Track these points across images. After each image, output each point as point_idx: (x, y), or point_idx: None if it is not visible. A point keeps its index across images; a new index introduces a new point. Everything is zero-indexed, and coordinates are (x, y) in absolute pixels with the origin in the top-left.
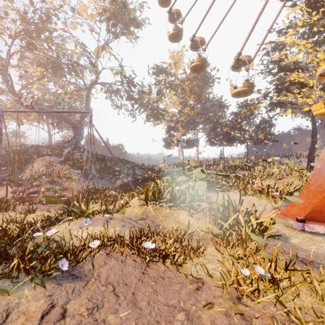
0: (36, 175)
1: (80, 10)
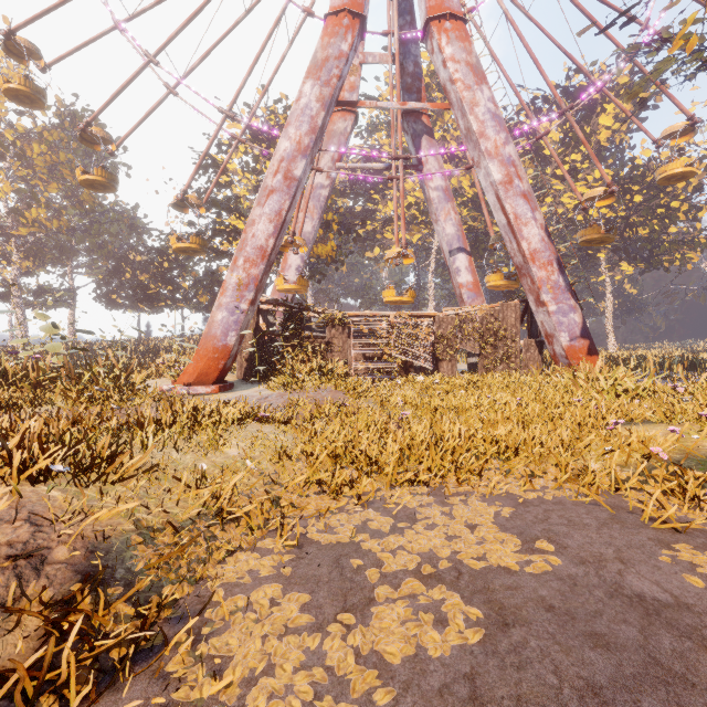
0: None
1: None
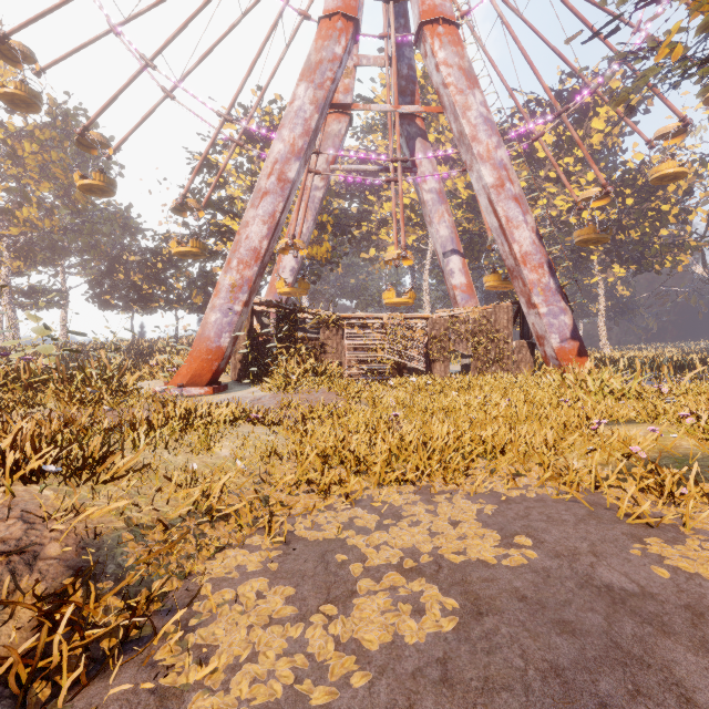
0: None
1: None
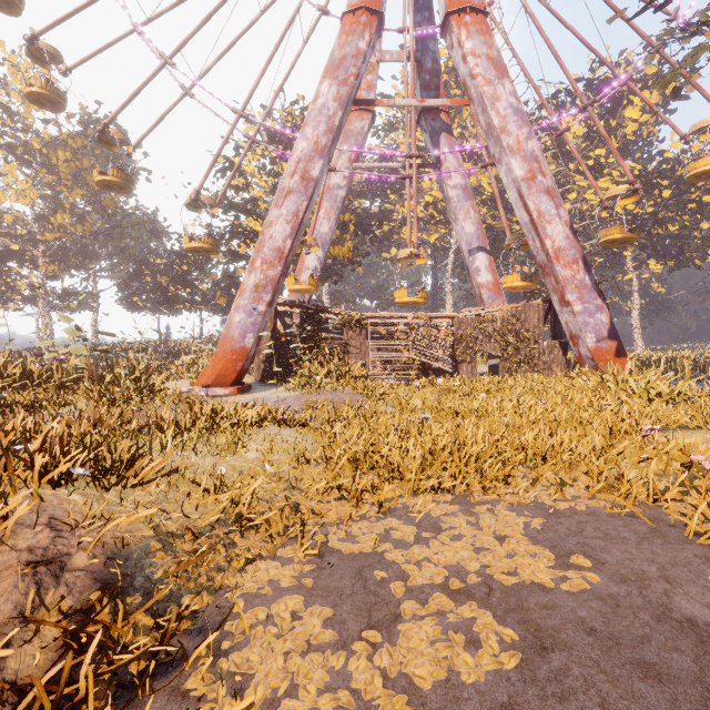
0: None
1: None
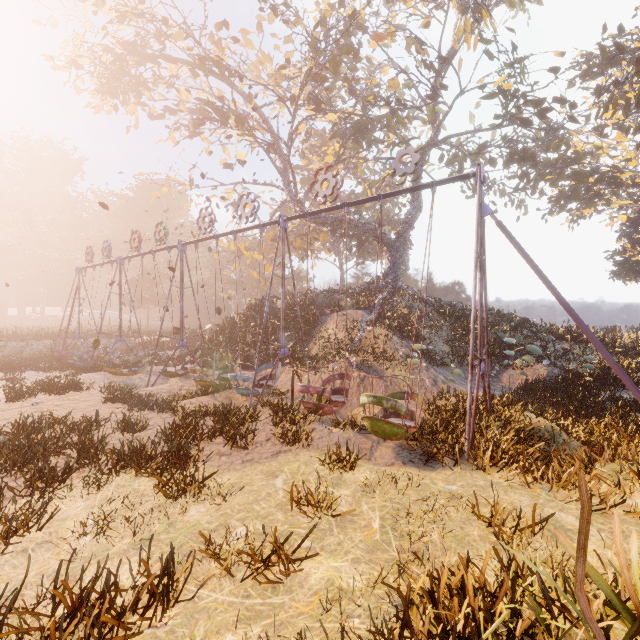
0: (332, 349)
1: None
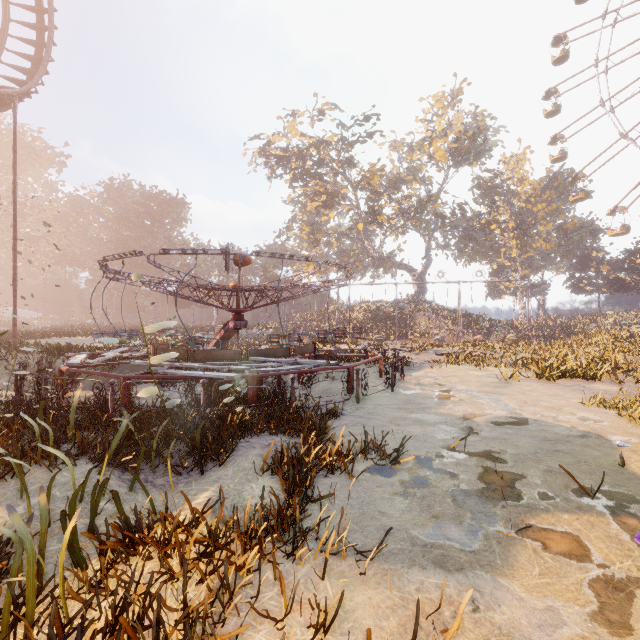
0: (429, 330)
1: (438, 157)
